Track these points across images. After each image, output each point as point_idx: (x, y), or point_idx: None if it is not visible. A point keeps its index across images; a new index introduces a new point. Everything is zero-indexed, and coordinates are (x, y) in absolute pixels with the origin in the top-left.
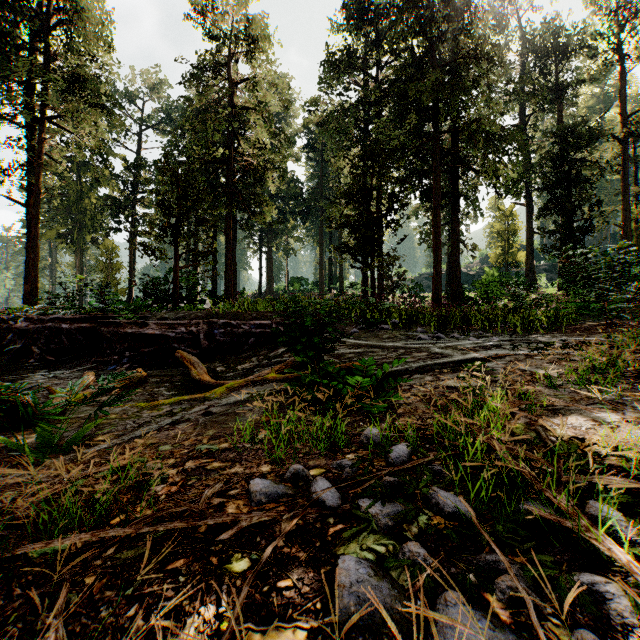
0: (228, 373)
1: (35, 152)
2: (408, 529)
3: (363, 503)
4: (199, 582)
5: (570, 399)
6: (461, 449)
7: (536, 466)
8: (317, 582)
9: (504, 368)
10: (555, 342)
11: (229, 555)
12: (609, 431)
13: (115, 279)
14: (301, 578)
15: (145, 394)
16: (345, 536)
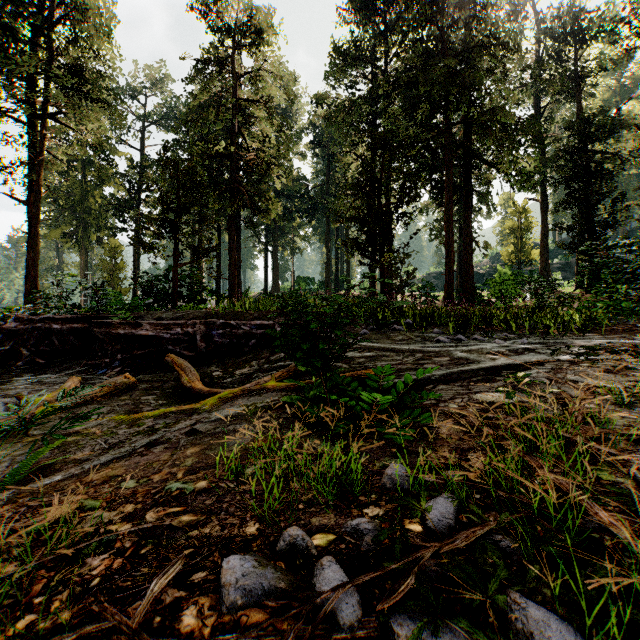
0: (225, 379)
1: (36, 149)
2: None
3: (400, 628)
4: None
5: None
6: (536, 511)
7: None
8: None
9: (548, 378)
10: (599, 346)
11: None
12: None
13: (119, 278)
14: None
15: (129, 404)
16: None
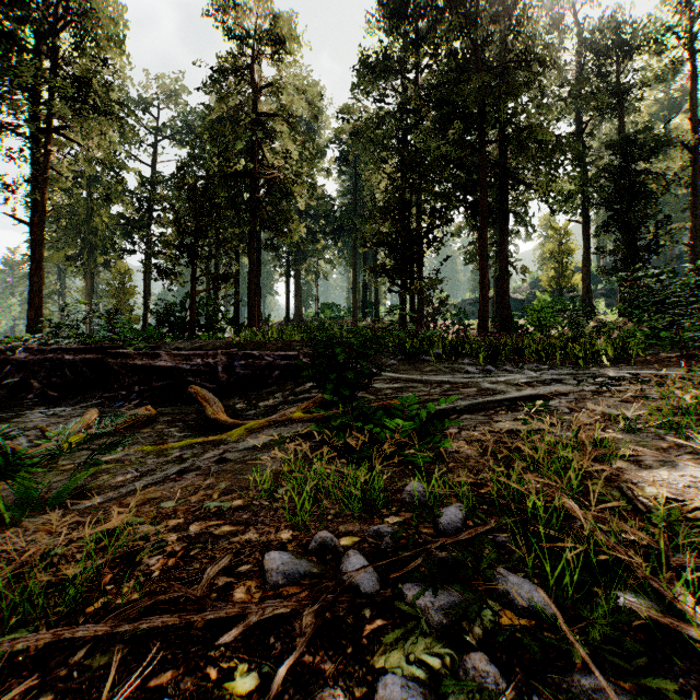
0: (249, 411)
1: (40, 165)
2: (469, 630)
3: (409, 591)
4: None
5: (655, 447)
6: (530, 514)
7: (627, 538)
8: None
9: (569, 407)
10: (625, 376)
11: (232, 665)
12: None
13: (128, 305)
14: None
15: (153, 435)
16: (386, 642)
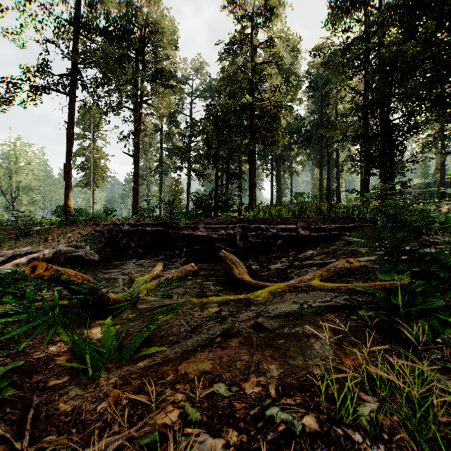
0: (262, 272)
1: (137, 123)
2: None
3: None
4: None
5: None
6: None
7: None
8: None
9: None
10: None
11: None
12: None
13: (179, 199)
14: None
15: (196, 287)
16: None
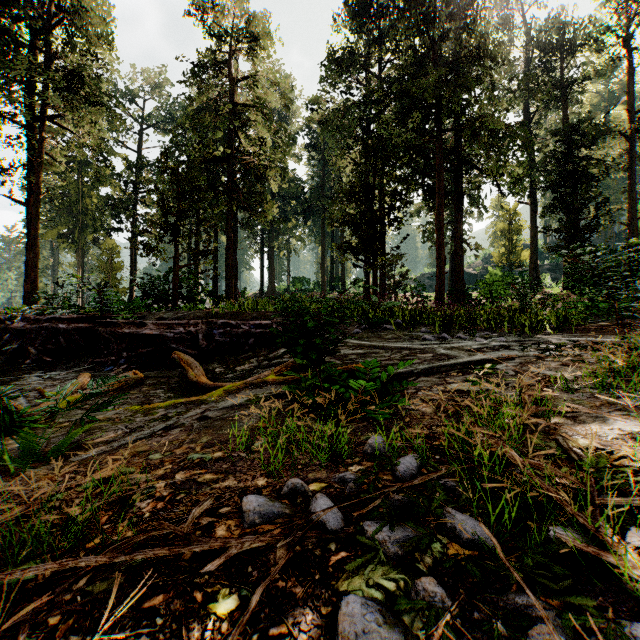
0: (227, 374)
1: (35, 151)
2: (421, 559)
3: (369, 527)
4: (179, 625)
5: (589, 405)
6: (476, 462)
7: (561, 482)
8: (316, 627)
9: (515, 370)
10: (566, 343)
11: (215, 590)
12: (638, 442)
13: (116, 279)
14: (297, 622)
15: (140, 396)
16: (349, 569)
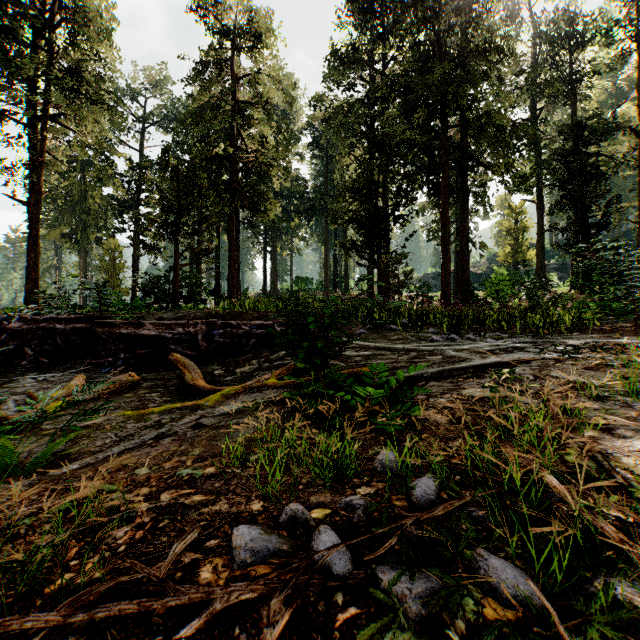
0: (226, 377)
1: (36, 150)
2: (450, 621)
3: (384, 575)
4: None
5: (624, 415)
6: (506, 487)
7: (610, 514)
8: None
9: (533, 375)
10: (584, 345)
11: None
12: None
13: (118, 279)
14: None
15: (135, 400)
16: (360, 638)
